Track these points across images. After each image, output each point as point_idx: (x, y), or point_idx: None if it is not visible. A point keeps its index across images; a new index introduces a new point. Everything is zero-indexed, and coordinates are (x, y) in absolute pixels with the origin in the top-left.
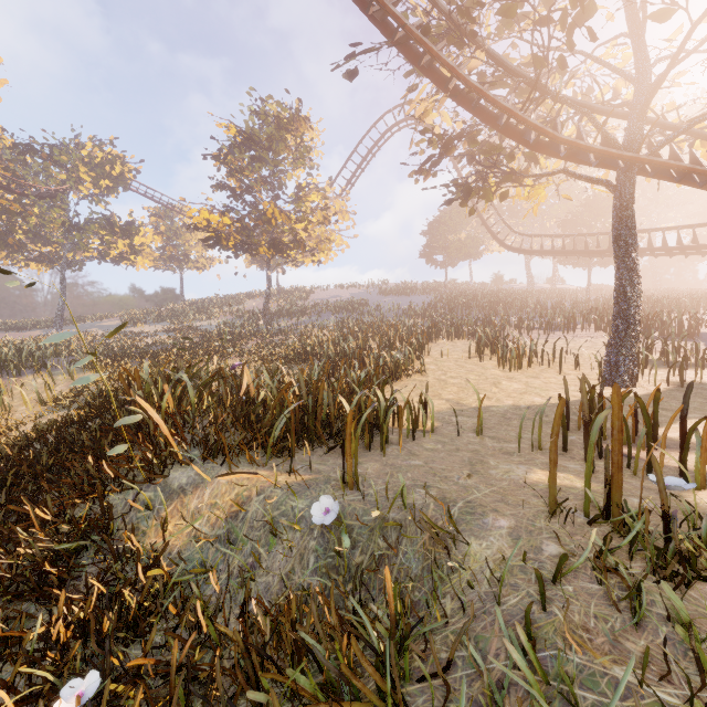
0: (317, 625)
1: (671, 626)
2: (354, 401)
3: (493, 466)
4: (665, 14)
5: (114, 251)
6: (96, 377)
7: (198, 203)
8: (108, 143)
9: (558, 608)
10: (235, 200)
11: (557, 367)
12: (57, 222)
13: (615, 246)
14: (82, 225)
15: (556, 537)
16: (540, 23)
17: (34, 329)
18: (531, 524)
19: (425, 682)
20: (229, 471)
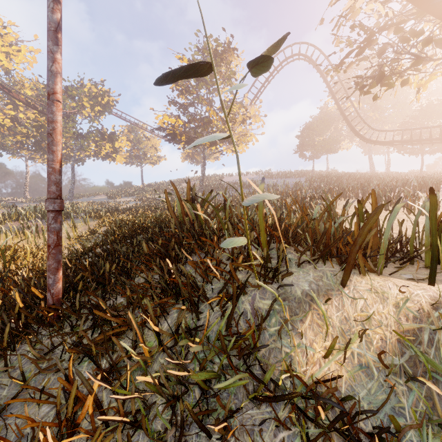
0: None
1: None
2: (426, 208)
3: None
4: None
5: (103, 151)
6: (224, 134)
7: (161, 111)
8: (100, 83)
9: None
10: (183, 111)
11: None
12: (70, 132)
13: None
14: (85, 134)
15: None
16: None
17: None
18: None
19: None
20: (358, 275)
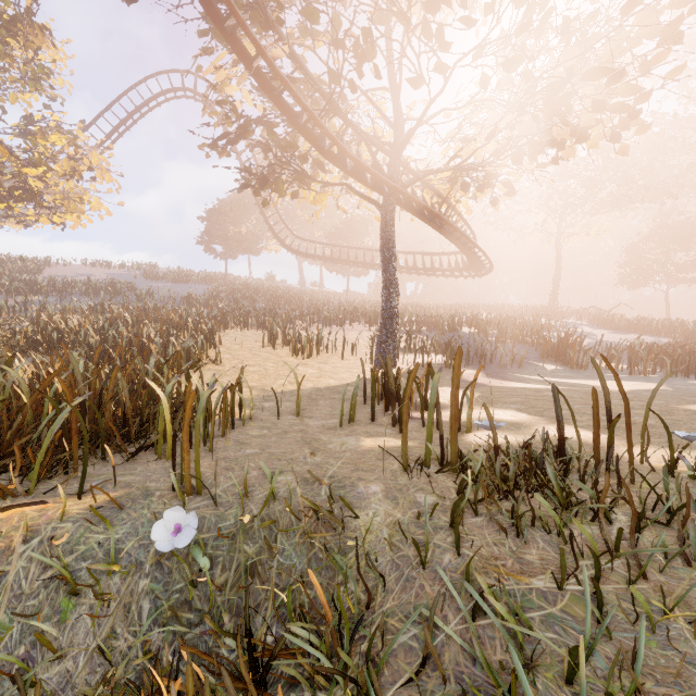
0: (234, 693)
1: (539, 531)
2: (168, 388)
3: (328, 441)
4: (417, 83)
5: None
6: None
7: None
8: None
9: (466, 548)
10: None
11: (339, 354)
12: None
13: (383, 255)
14: None
15: (421, 489)
16: (337, 43)
17: None
18: (397, 483)
19: (392, 687)
20: None
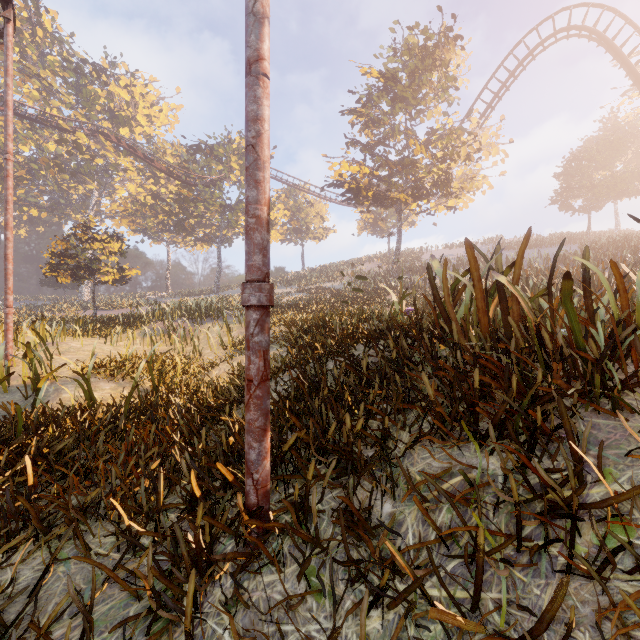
0: None
1: None
2: None
3: None
4: None
5: None
6: None
7: (338, 157)
8: None
9: None
10: (369, 153)
11: None
12: (217, 205)
13: None
14: (233, 206)
15: None
16: None
17: (199, 295)
18: None
19: None
20: None
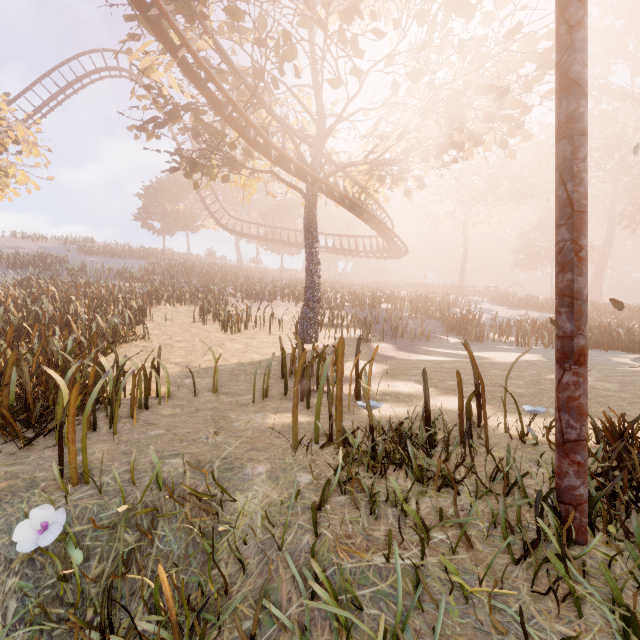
0: None
1: (392, 507)
2: (69, 373)
3: (235, 419)
4: (335, 84)
5: None
6: None
7: None
8: None
9: (325, 528)
10: None
11: (267, 329)
12: None
13: (306, 239)
14: None
15: (304, 467)
16: (260, 41)
17: None
18: (283, 462)
19: None
20: None
